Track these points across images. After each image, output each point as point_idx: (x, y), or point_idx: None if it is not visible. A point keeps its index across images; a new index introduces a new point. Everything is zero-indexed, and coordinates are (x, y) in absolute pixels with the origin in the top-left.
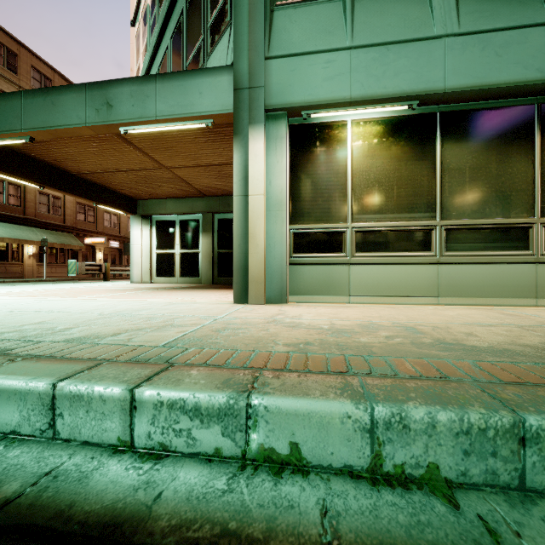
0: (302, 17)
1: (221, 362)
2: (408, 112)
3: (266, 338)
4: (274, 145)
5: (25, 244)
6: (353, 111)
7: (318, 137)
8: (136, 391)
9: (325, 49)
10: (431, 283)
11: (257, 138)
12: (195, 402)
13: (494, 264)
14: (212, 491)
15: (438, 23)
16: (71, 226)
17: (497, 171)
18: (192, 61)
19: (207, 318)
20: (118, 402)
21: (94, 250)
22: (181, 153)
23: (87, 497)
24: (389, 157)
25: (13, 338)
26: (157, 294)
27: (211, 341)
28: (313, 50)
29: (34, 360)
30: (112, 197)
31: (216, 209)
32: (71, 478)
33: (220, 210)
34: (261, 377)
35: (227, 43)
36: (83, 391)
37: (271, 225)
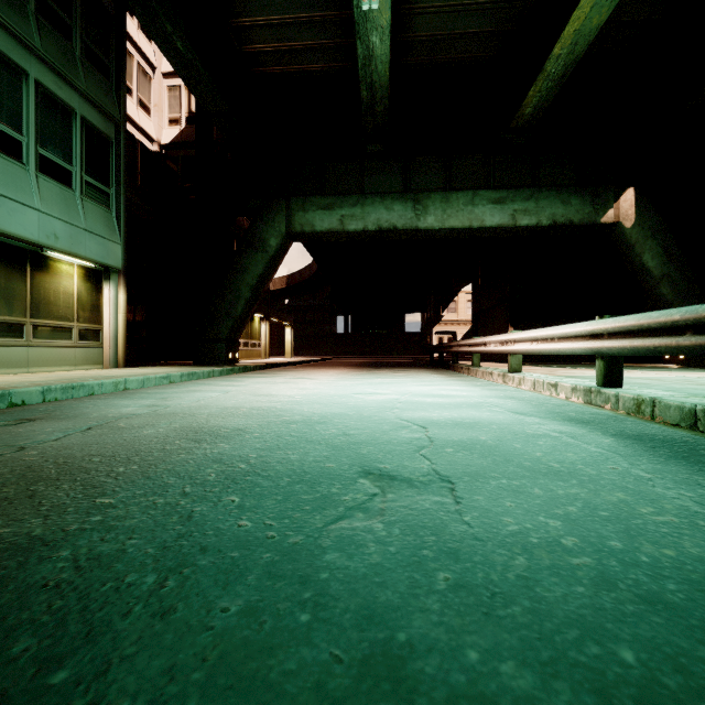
0: None
1: None
2: None
3: None
4: None
5: None
6: None
7: None
8: None
9: None
10: None
11: None
12: None
13: (4, 347)
14: None
15: None
16: None
17: (6, 285)
18: None
19: None
20: None
21: None
22: None
23: None
24: None
25: None
26: None
27: None
28: None
29: None
30: None
31: None
32: None
33: None
34: None
35: None
36: None
37: None
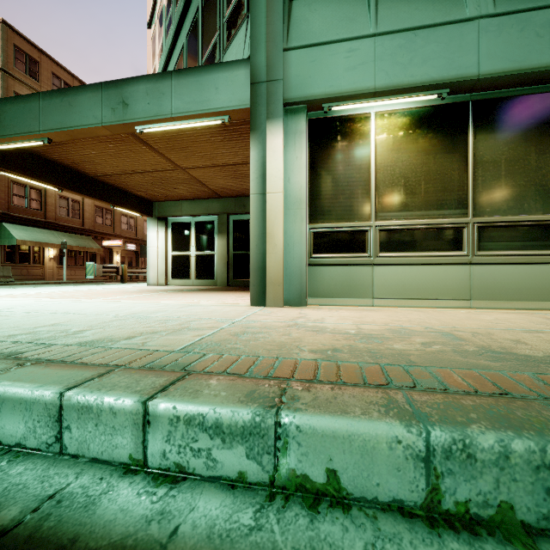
0: (323, 5)
1: (243, 370)
2: (437, 102)
3: (290, 343)
4: (293, 140)
5: (45, 247)
6: (377, 102)
7: (339, 131)
8: (150, 403)
9: (347, 38)
10: (462, 285)
11: (275, 133)
12: (216, 418)
13: (533, 264)
14: (237, 528)
15: (471, 4)
16: (90, 229)
17: (537, 163)
18: (207, 58)
19: (224, 321)
20: (130, 415)
21: (111, 253)
22: (197, 153)
23: (93, 530)
24: (416, 150)
25: (25, 340)
26: (172, 296)
27: (230, 347)
28: (335, 39)
29: (43, 365)
30: (129, 199)
31: (232, 210)
32: (77, 503)
33: (236, 211)
34: (288, 389)
35: (244, 37)
36: (91, 402)
37: (289, 224)
